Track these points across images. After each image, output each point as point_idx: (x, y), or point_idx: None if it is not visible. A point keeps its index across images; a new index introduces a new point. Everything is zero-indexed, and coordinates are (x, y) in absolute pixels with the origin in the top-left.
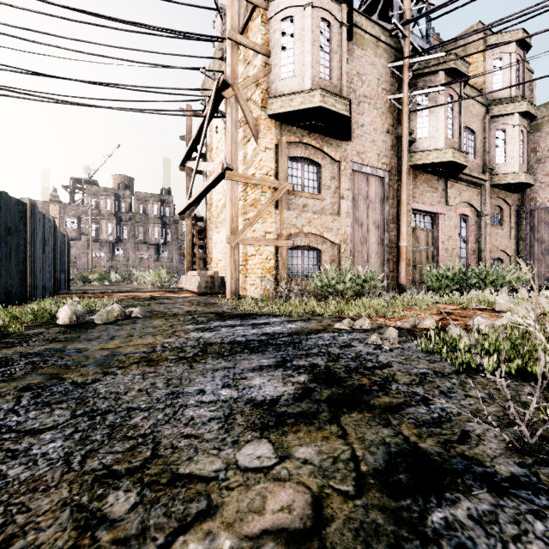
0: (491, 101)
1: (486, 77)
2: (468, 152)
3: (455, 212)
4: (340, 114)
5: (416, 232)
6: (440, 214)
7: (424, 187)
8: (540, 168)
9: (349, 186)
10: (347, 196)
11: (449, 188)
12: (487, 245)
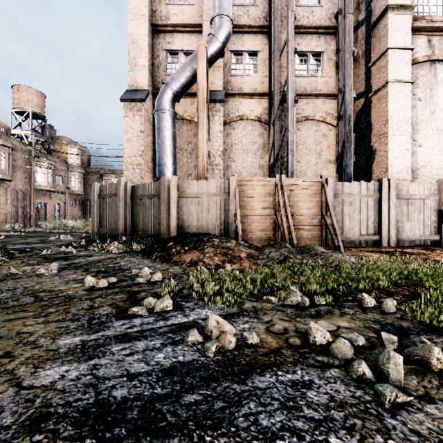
0: (70, 165)
1: (69, 156)
2: (60, 182)
3: (55, 202)
4: (9, 179)
5: (38, 209)
6: (48, 203)
7: (41, 194)
8: (89, 188)
9: (11, 195)
10: (10, 198)
11: (51, 195)
12: (68, 213)
